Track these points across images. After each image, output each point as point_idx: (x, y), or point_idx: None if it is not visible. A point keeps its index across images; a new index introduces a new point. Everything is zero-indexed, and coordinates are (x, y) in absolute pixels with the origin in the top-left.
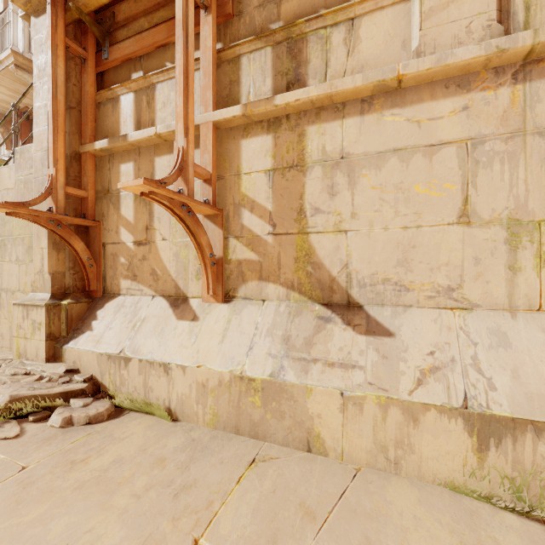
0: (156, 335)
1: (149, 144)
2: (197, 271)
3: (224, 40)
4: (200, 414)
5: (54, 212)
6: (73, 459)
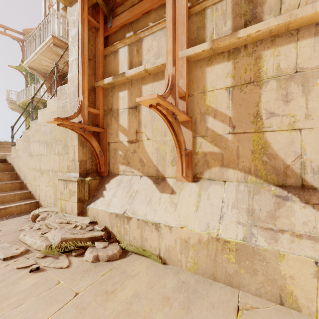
0: (146, 203)
1: (138, 77)
2: (172, 160)
3: (191, 0)
4: (183, 261)
5: (82, 123)
6: (106, 290)
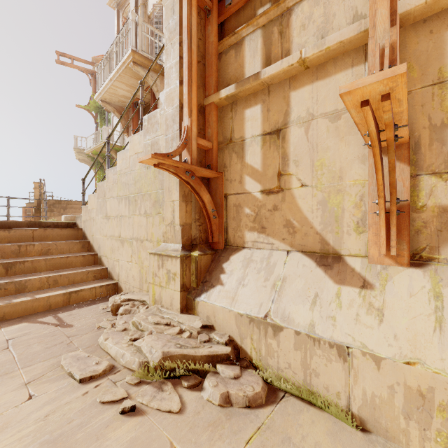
0: (310, 302)
1: (282, 78)
2: (358, 222)
3: None
4: (413, 435)
5: (188, 163)
6: None
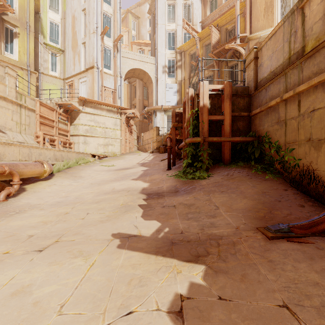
0: None
1: None
2: None
3: None
4: None
5: None
6: None
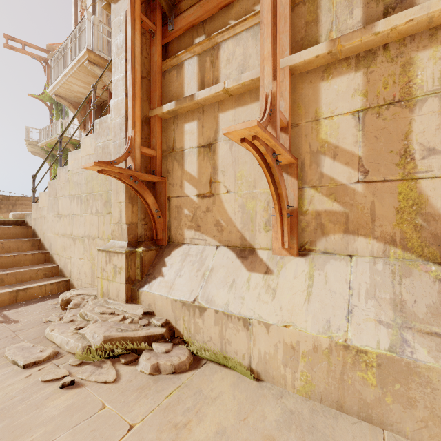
0: (228, 286)
1: (213, 101)
2: (266, 222)
3: None
4: (288, 378)
5: (132, 169)
6: (175, 421)
